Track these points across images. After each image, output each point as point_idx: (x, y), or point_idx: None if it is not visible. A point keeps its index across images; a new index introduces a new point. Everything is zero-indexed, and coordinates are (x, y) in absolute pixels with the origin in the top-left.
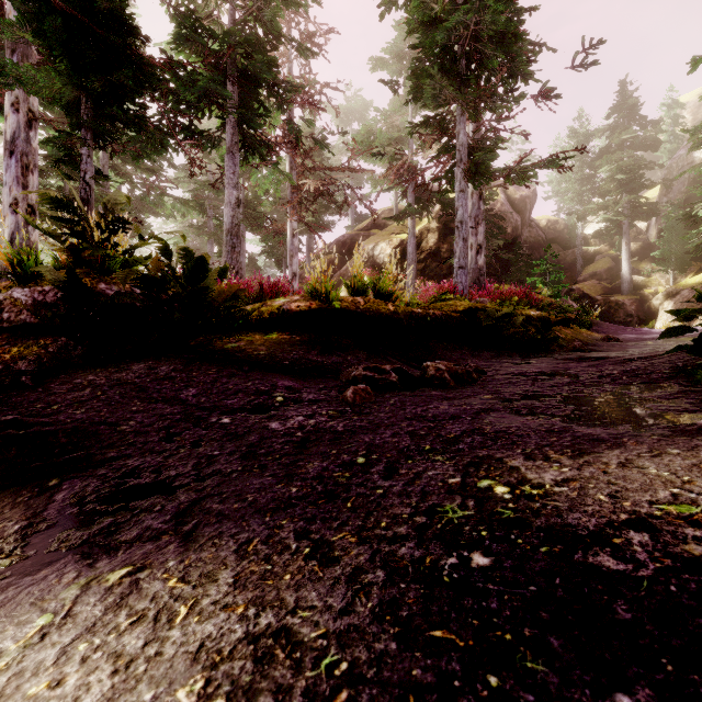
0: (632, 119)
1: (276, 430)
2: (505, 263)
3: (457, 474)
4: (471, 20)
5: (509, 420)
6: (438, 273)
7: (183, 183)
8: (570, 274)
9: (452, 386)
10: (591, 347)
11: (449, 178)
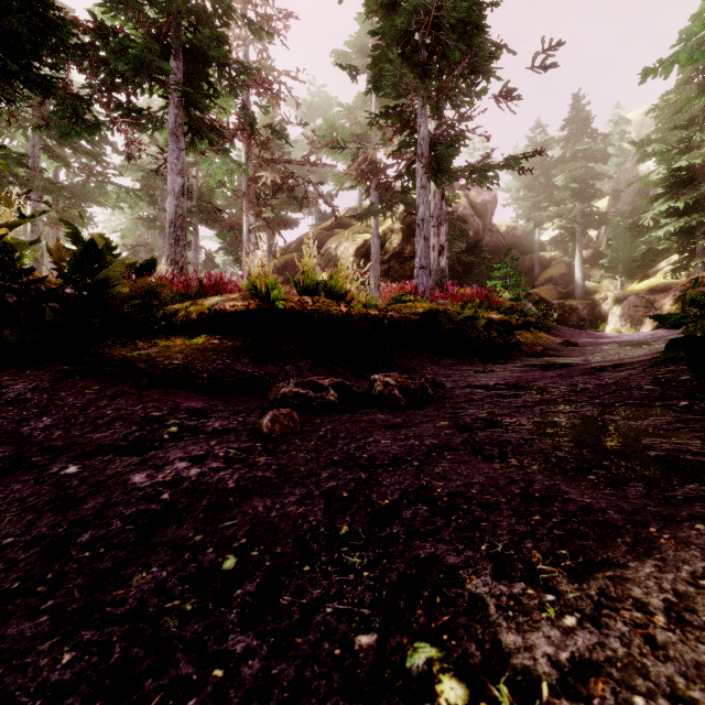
0: (584, 131)
1: (137, 488)
2: (467, 267)
3: (375, 617)
4: (432, 4)
5: (469, 469)
6: (401, 275)
7: (131, 172)
8: (528, 279)
9: (403, 406)
10: (552, 351)
11: (410, 174)
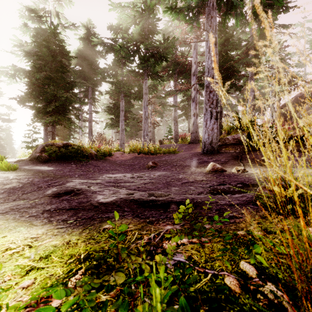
0: None
1: None
2: None
3: None
4: None
5: None
6: None
7: None
8: None
9: None
10: None
11: None
